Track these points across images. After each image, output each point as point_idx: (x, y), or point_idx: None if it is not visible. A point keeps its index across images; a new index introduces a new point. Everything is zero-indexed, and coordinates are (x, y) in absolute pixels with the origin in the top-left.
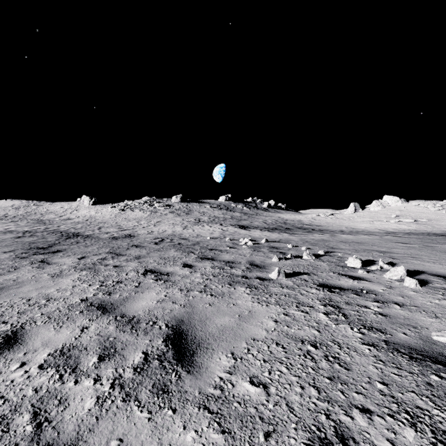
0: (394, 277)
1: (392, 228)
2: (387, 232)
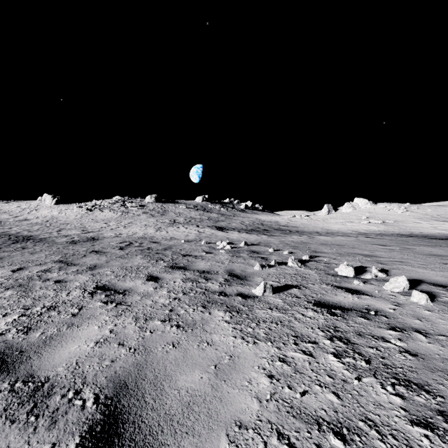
0: (396, 289)
1: (363, 229)
2: (360, 233)
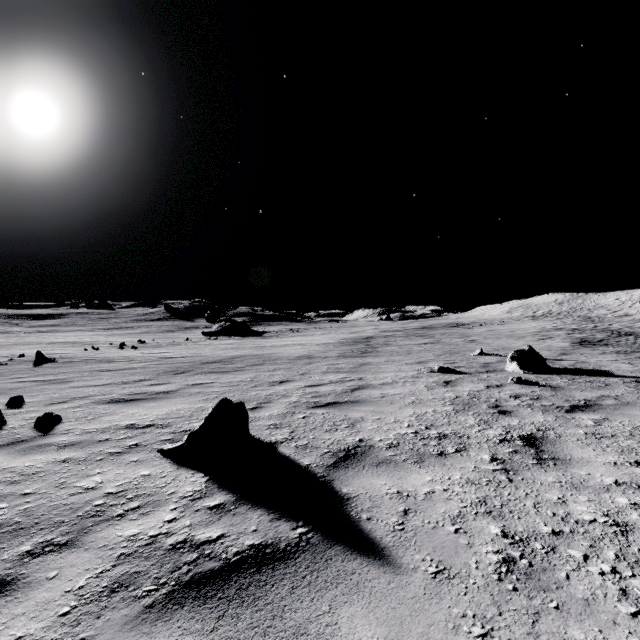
0: None
1: None
2: None
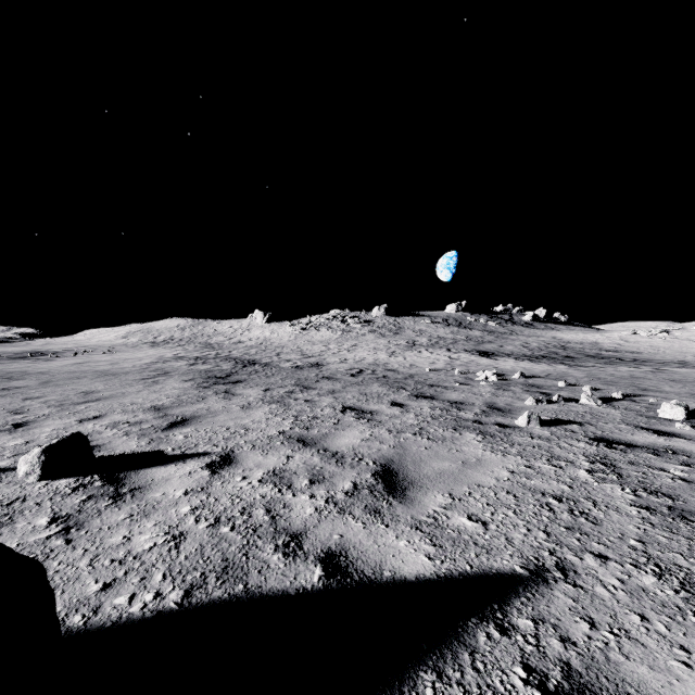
0: None
1: None
2: None
